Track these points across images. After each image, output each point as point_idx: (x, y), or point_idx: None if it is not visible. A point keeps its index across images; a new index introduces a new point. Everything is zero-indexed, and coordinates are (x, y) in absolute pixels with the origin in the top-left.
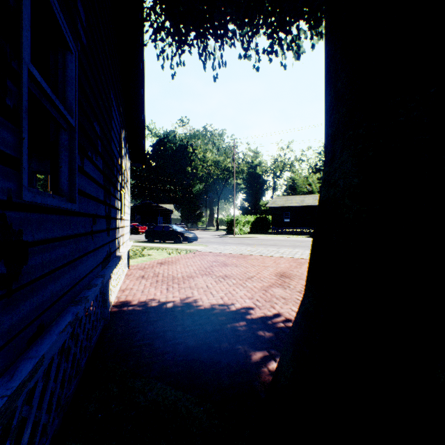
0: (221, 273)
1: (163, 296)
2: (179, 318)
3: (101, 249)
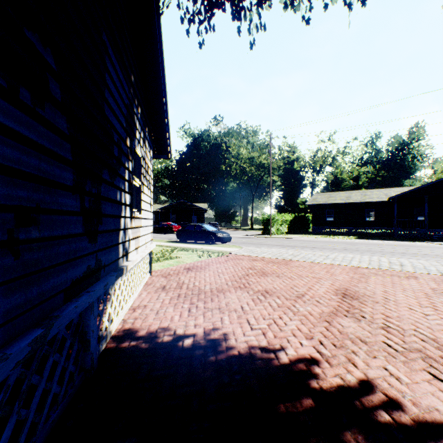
0: (260, 287)
1: (181, 323)
2: (198, 374)
3: (61, 267)
